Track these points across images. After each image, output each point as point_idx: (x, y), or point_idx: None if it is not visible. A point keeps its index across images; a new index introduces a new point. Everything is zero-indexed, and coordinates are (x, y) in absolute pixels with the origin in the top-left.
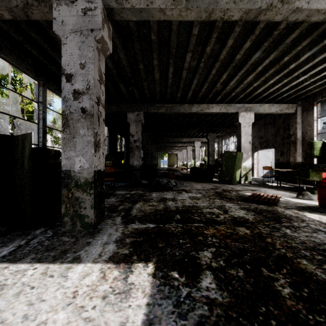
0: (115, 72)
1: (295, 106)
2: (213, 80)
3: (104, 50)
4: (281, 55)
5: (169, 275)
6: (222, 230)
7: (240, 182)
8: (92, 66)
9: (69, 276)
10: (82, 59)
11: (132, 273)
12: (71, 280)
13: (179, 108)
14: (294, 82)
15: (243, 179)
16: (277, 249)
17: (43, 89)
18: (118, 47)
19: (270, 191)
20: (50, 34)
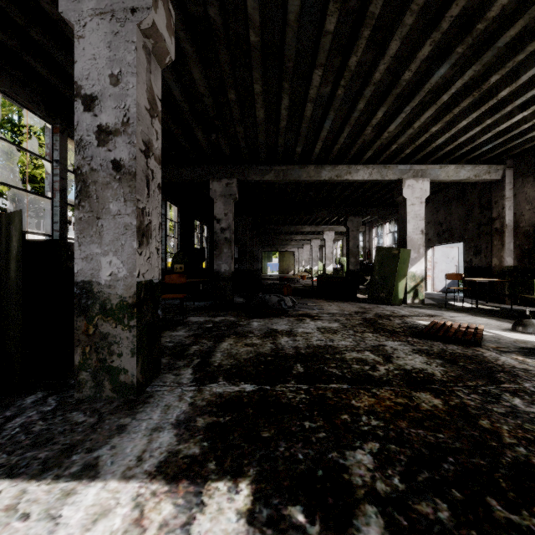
0: (187, 106)
1: (501, 168)
2: (360, 122)
3: (159, 54)
4: (486, 73)
5: (284, 516)
6: (387, 399)
7: (404, 300)
8: (133, 81)
9: (62, 516)
10: (115, 66)
11: (203, 510)
12: (64, 529)
13: (298, 172)
14: (504, 124)
15: (410, 296)
16: (508, 447)
17: (60, 138)
18: (190, 58)
19: (461, 317)
20: (67, 34)
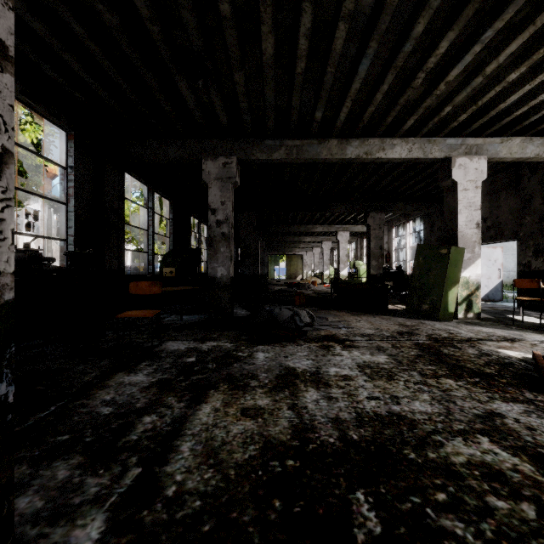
0: (160, 32)
1: None
2: (407, 67)
3: None
4: None
5: None
6: None
7: (454, 314)
8: None
9: None
10: None
11: None
12: None
13: (316, 148)
14: None
15: (462, 308)
16: None
17: None
18: None
19: None
20: None
